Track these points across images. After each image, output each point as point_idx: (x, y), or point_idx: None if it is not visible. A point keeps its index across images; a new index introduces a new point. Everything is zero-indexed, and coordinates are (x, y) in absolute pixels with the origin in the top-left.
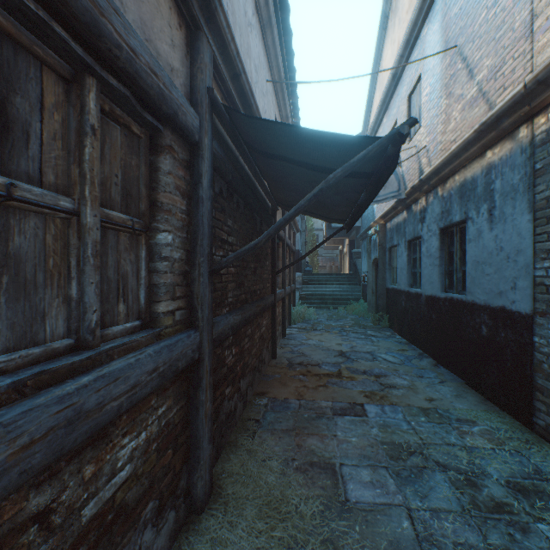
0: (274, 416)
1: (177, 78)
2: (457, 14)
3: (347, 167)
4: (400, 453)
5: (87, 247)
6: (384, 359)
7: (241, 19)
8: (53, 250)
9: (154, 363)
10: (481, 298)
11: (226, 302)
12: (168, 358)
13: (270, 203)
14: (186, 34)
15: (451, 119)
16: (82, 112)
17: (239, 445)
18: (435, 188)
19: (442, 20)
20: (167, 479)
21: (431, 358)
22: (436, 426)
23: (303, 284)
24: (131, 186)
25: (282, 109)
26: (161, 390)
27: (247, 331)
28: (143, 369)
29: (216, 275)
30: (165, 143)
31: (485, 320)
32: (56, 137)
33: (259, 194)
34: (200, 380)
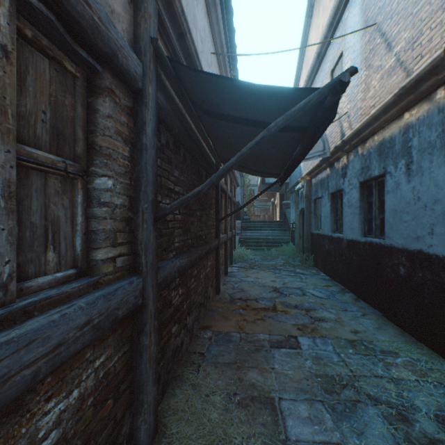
0: (217, 349)
1: (118, 22)
2: None
3: (288, 115)
4: (334, 386)
5: None
6: (312, 294)
7: None
8: None
9: (86, 315)
10: (399, 242)
11: (173, 247)
12: (105, 308)
13: (214, 159)
14: None
15: (370, 88)
16: None
17: (185, 379)
18: (355, 148)
19: (362, 3)
20: (106, 431)
21: (352, 293)
22: (364, 358)
23: (242, 230)
24: (64, 127)
25: None
26: (98, 341)
27: (194, 272)
28: (71, 325)
29: (163, 221)
30: (104, 85)
31: (403, 261)
32: None
33: (205, 151)
34: (144, 325)
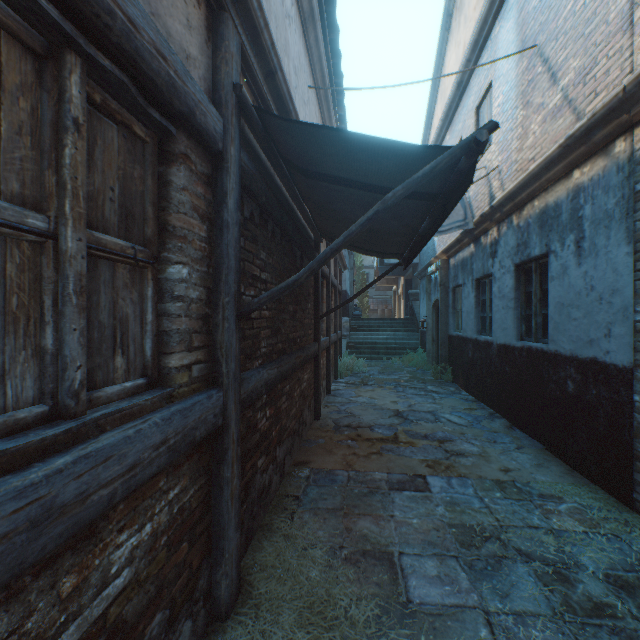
0: (318, 491)
1: (194, 69)
2: (537, 7)
3: (410, 183)
4: (473, 538)
5: (67, 282)
6: (448, 420)
7: (278, 8)
8: (18, 285)
9: (161, 433)
10: (567, 348)
11: (258, 353)
12: (182, 427)
13: (312, 233)
14: (206, 15)
15: (529, 134)
16: (61, 99)
17: (274, 529)
18: (509, 216)
19: (517, 15)
20: (180, 580)
21: (505, 419)
22: (515, 504)
23: (351, 331)
24: (133, 204)
25: (326, 123)
26: (172, 467)
27: (285, 387)
28: (147, 443)
29: (246, 320)
30: (178, 150)
31: (572, 374)
32: (22, 130)
33: (300, 222)
34: (225, 452)
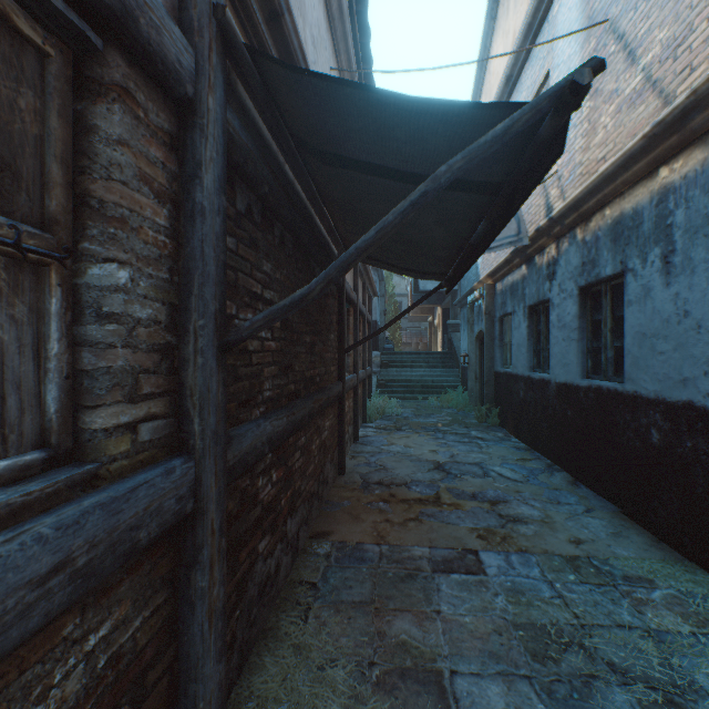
0: (341, 576)
1: None
2: None
3: (473, 151)
4: (548, 646)
5: None
6: (500, 474)
7: None
8: None
9: (54, 553)
10: (650, 388)
11: (260, 399)
12: (106, 531)
13: (336, 248)
14: None
15: (598, 128)
16: None
17: (281, 636)
18: (571, 230)
19: None
20: None
21: (566, 473)
22: (596, 591)
23: (382, 367)
24: (16, 154)
25: None
26: (94, 595)
27: (300, 440)
28: (13, 581)
29: (240, 353)
30: (110, 77)
31: (658, 420)
32: None
33: (320, 233)
34: (198, 550)
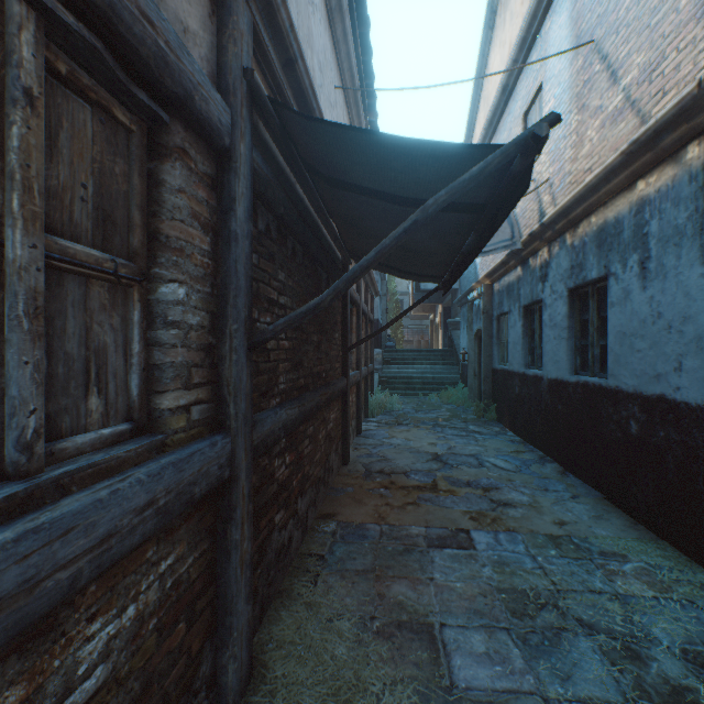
0: (345, 549)
1: (194, 46)
2: None
3: (455, 187)
4: (526, 606)
5: (15, 301)
6: (494, 465)
7: None
8: None
9: (147, 493)
10: (629, 383)
11: (276, 391)
12: (176, 483)
13: (340, 253)
14: None
15: (585, 141)
16: (8, 63)
17: (294, 596)
18: (562, 235)
19: (571, 8)
20: (176, 670)
21: (557, 463)
22: (573, 563)
23: (384, 364)
24: (114, 207)
25: None
26: (164, 532)
27: (308, 429)
28: (126, 507)
29: (261, 351)
30: (173, 142)
31: (636, 413)
32: None
33: (325, 240)
34: (233, 509)
